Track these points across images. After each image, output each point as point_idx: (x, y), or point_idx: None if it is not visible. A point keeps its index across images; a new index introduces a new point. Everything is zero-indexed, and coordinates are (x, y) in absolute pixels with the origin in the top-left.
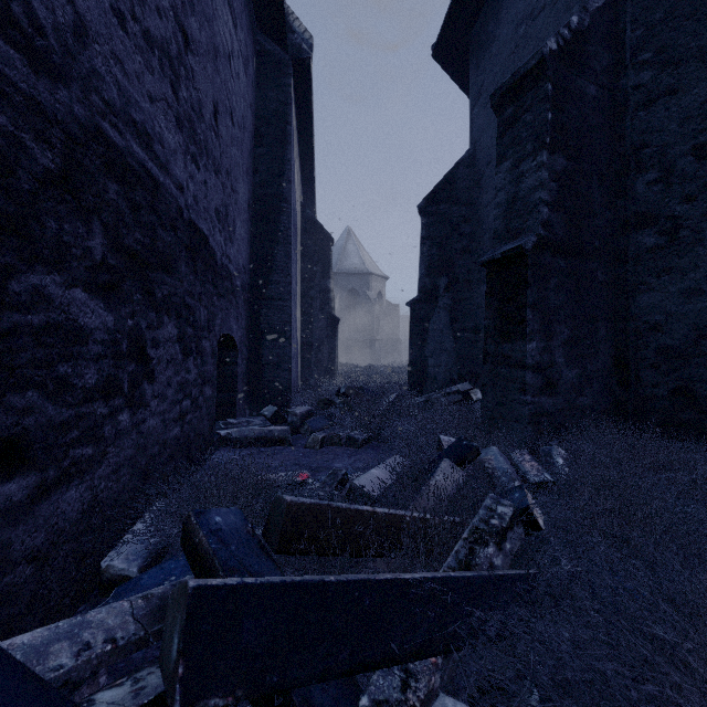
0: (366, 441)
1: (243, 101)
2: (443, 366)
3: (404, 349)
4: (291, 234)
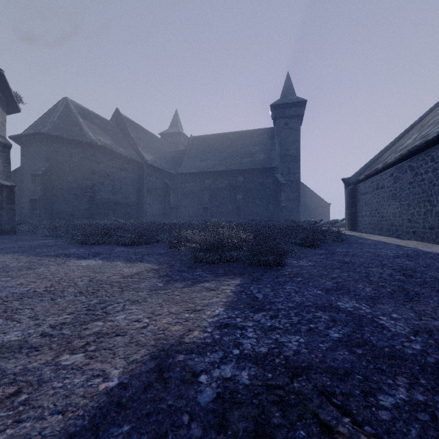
0: None
1: None
2: None
3: None
4: None
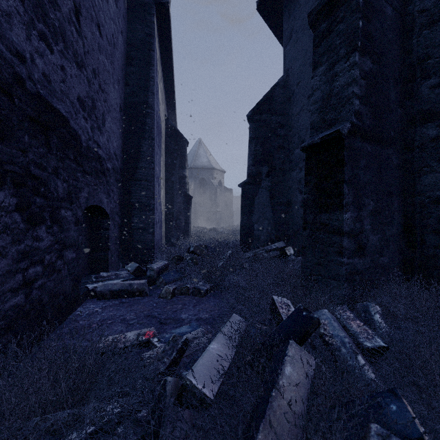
0: (208, 290)
1: (113, 23)
2: (265, 229)
3: (235, 217)
4: (154, 132)
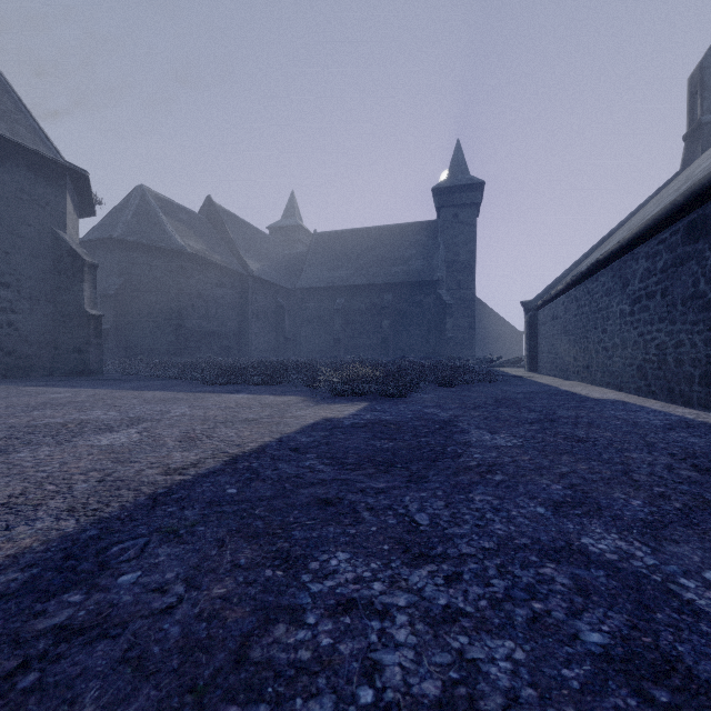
0: None
1: None
2: None
3: None
4: None
